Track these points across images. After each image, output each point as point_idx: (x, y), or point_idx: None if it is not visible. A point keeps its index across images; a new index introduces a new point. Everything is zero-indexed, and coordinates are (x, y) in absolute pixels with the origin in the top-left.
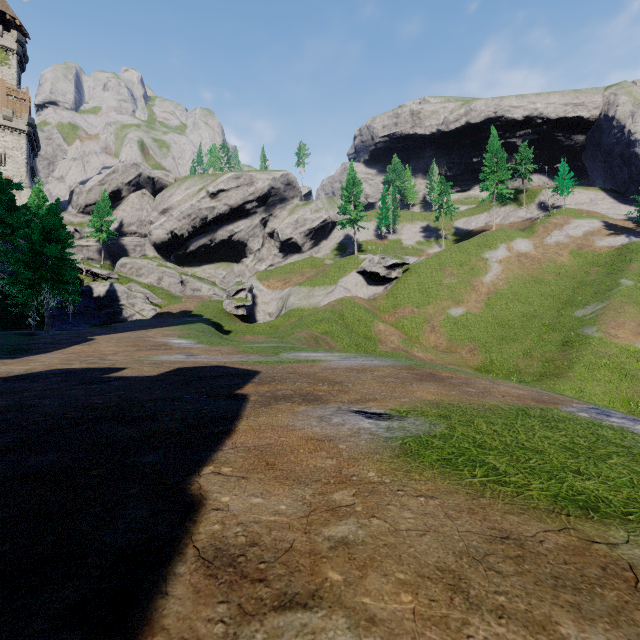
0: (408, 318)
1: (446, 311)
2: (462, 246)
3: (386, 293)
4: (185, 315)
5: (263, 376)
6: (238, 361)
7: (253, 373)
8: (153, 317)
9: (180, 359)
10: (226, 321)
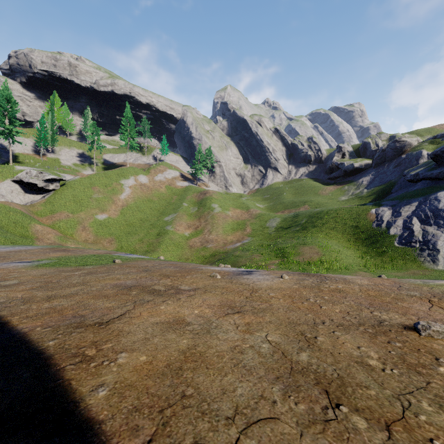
0: (64, 221)
1: (94, 216)
2: (107, 173)
3: (44, 201)
4: None
5: None
6: None
7: None
8: None
9: None
10: None
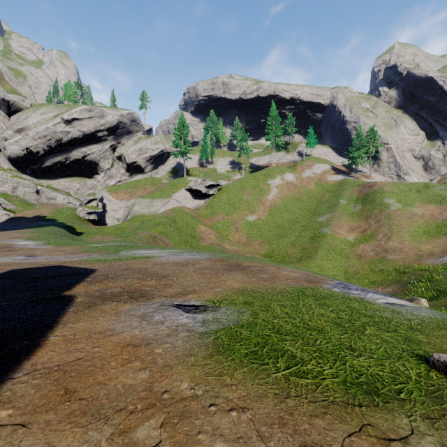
0: (221, 222)
1: (245, 218)
2: (255, 175)
3: (206, 205)
4: (39, 219)
5: (98, 274)
6: (78, 260)
7: (89, 272)
8: (6, 221)
9: (18, 260)
10: (79, 224)
